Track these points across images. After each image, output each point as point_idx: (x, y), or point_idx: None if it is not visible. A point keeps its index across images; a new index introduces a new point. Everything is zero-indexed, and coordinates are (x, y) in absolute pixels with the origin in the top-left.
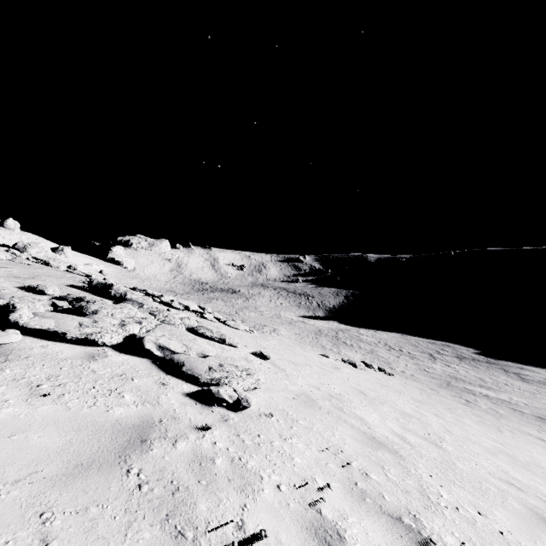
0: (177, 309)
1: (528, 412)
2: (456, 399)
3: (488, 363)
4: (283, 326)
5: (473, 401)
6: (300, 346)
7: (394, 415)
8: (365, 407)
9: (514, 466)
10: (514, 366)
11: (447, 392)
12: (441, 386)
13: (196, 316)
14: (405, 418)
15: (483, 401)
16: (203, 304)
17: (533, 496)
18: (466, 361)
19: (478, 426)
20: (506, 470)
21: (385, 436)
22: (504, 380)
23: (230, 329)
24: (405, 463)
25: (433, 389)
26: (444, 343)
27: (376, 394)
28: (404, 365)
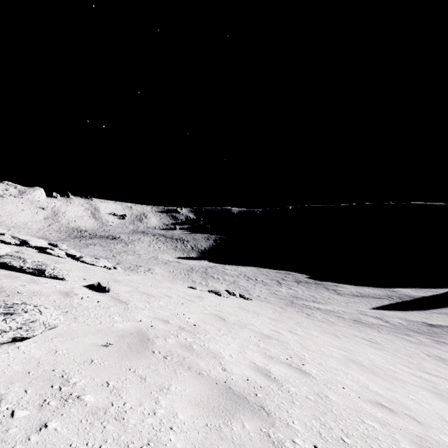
0: (8, 244)
1: (347, 317)
2: (300, 314)
3: (316, 284)
4: (159, 266)
5: (311, 314)
6: (172, 282)
7: (254, 339)
8: (223, 336)
9: (366, 375)
10: (332, 285)
11: (292, 309)
12: (287, 305)
13: (37, 251)
14: (265, 341)
15: (317, 313)
16: (78, 250)
17: (404, 415)
18: (302, 284)
19: (322, 335)
20: (365, 384)
21: (245, 378)
22: (327, 296)
23: (81, 265)
24: (277, 432)
25: (282, 307)
26: (286, 272)
27: (236, 318)
28: (259, 291)
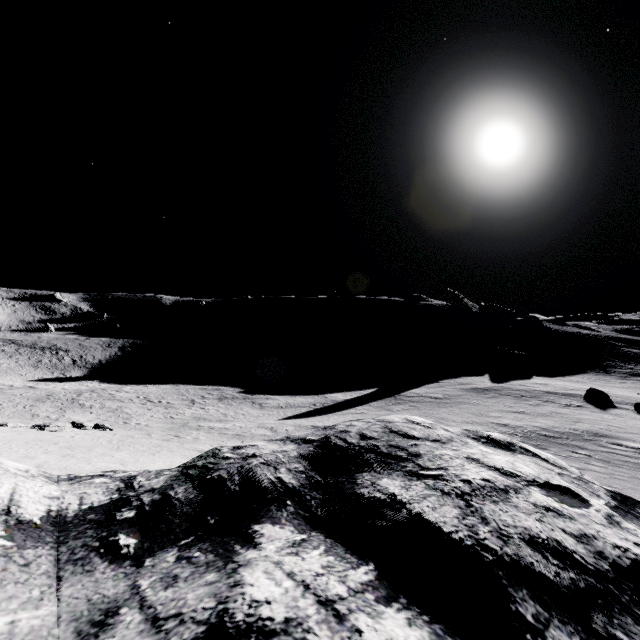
0: None
1: (233, 433)
2: (164, 437)
3: (244, 399)
4: None
5: (185, 435)
6: None
7: None
8: None
9: None
10: (263, 398)
11: (164, 433)
12: (169, 429)
13: None
14: None
15: (199, 433)
16: None
17: None
18: (225, 401)
19: (128, 454)
20: None
21: None
22: (245, 411)
23: None
24: None
25: (150, 433)
26: (216, 387)
27: None
28: (149, 417)
